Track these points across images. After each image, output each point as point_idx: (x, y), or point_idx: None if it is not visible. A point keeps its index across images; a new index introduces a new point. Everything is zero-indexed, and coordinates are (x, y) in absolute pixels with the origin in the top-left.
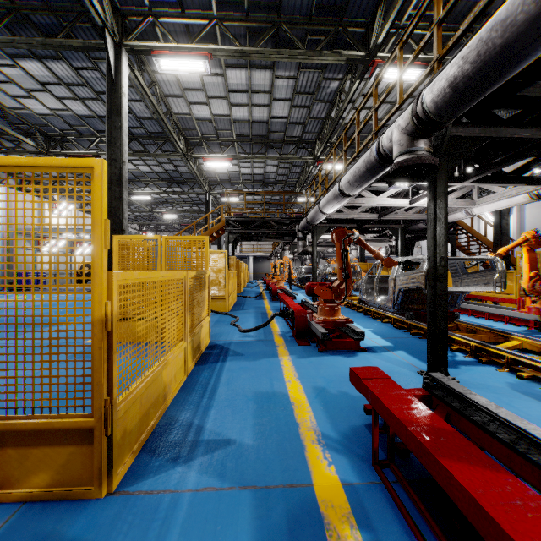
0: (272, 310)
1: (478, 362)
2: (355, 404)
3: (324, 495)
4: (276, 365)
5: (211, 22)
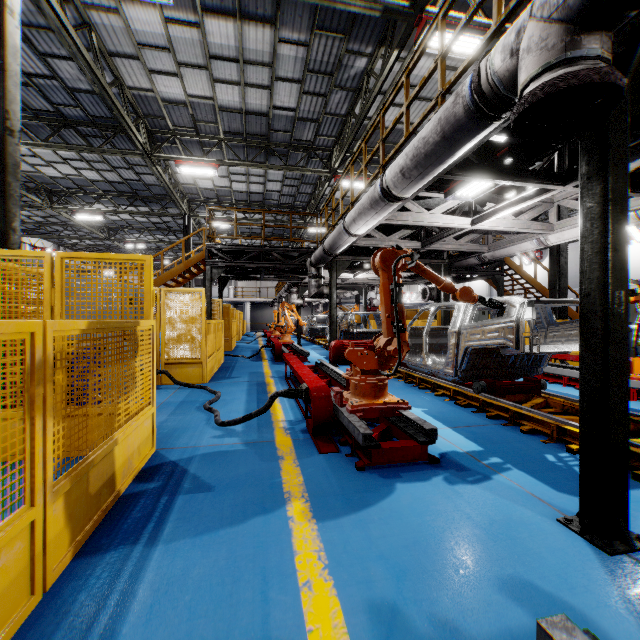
0: (274, 378)
1: (631, 478)
2: None
3: None
4: (278, 519)
5: None
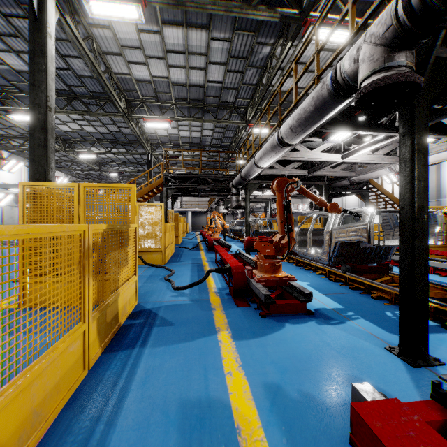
0: (208, 262)
1: (441, 327)
2: (332, 425)
3: None
4: (212, 341)
5: None
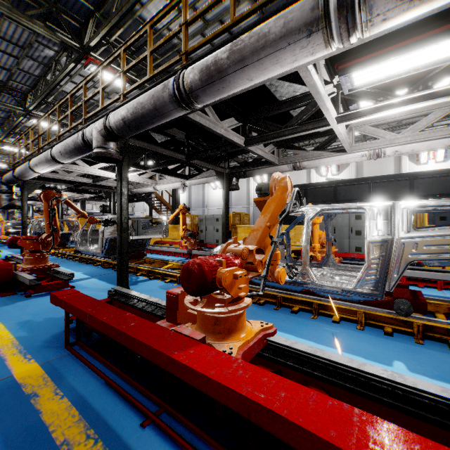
0: None
1: (149, 279)
2: (58, 322)
3: (23, 375)
4: None
5: None
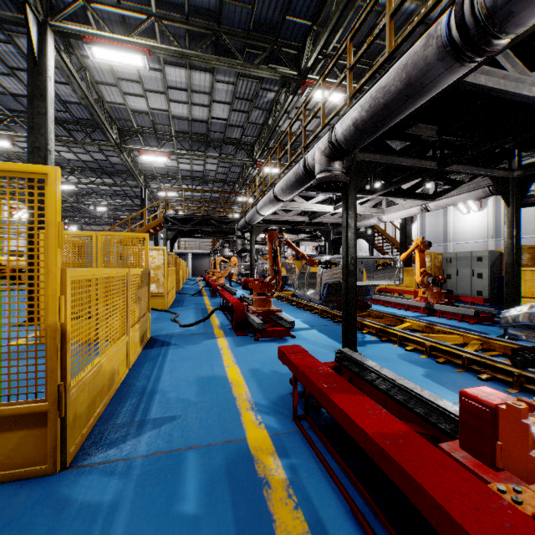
0: (212, 306)
1: (380, 340)
2: (283, 379)
3: (255, 444)
4: (217, 354)
5: (150, 18)
